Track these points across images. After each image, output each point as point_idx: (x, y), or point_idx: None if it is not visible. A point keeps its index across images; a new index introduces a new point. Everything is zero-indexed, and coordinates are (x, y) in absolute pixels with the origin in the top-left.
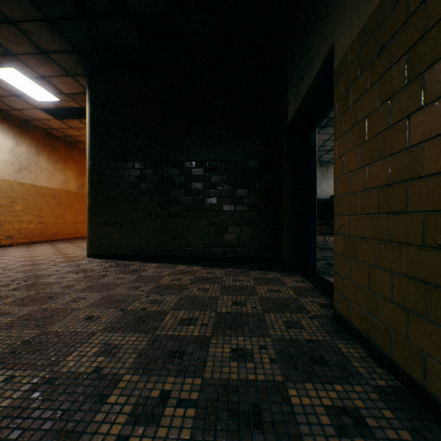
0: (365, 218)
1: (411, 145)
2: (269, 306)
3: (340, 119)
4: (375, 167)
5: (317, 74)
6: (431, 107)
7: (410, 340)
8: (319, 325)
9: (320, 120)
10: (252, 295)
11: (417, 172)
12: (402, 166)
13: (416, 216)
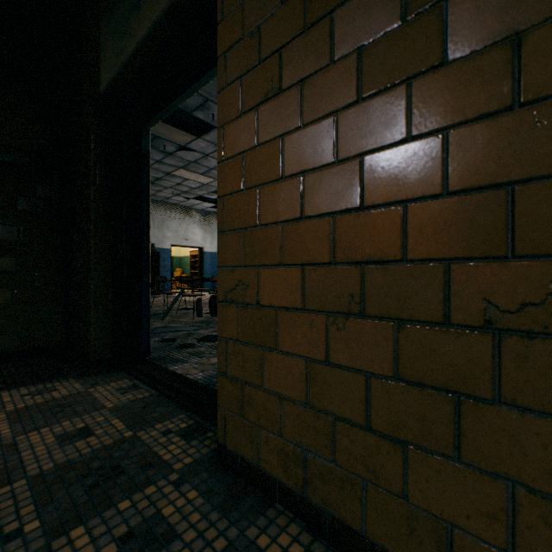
0: (299, 272)
1: (416, 135)
2: (67, 502)
3: (234, 85)
4: (323, 175)
5: (175, 1)
6: (465, 64)
7: (413, 501)
8: (202, 498)
9: (161, 113)
10: (7, 479)
11: (430, 185)
12: (392, 174)
13: (428, 268)
